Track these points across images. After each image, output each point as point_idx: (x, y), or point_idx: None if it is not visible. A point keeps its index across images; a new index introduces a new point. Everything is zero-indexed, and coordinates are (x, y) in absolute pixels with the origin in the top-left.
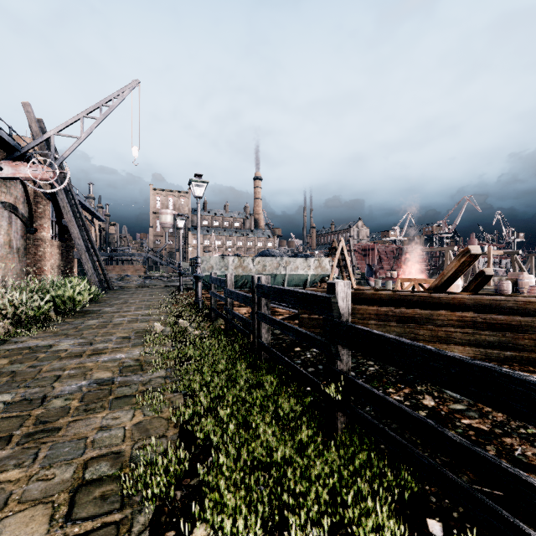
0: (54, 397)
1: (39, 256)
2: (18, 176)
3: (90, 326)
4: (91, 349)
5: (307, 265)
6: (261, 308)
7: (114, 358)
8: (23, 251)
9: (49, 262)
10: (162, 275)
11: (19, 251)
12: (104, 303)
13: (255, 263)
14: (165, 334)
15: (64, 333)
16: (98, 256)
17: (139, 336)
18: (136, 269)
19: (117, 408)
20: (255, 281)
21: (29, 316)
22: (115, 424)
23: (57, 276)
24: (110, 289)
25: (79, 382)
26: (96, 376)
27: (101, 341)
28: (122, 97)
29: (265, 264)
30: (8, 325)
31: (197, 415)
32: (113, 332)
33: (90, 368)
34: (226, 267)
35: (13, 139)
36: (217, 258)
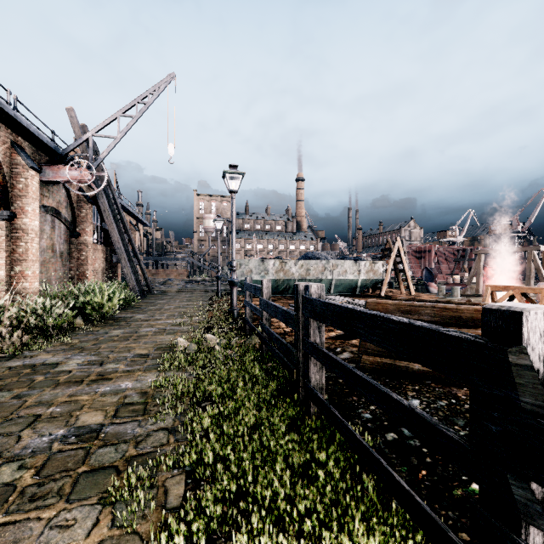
0: (8, 460)
1: (82, 260)
2: (58, 179)
3: (113, 337)
4: (98, 372)
5: (357, 268)
6: (310, 334)
7: (117, 389)
8: (67, 255)
9: (92, 266)
10: (204, 280)
11: (63, 255)
12: (138, 309)
13: (297, 266)
14: (189, 352)
15: (81, 346)
16: (139, 260)
17: (159, 354)
18: (180, 273)
19: (79, 497)
20: (299, 292)
21: (50, 324)
22: (58, 543)
23: (96, 281)
24: (151, 293)
25: (55, 430)
26: (82, 420)
27: (114, 359)
28: (158, 93)
29: (308, 267)
30: (25, 335)
31: (197, 538)
32: (132, 347)
33: (81, 405)
34: (266, 271)
35: (56, 143)
36: (256, 261)
